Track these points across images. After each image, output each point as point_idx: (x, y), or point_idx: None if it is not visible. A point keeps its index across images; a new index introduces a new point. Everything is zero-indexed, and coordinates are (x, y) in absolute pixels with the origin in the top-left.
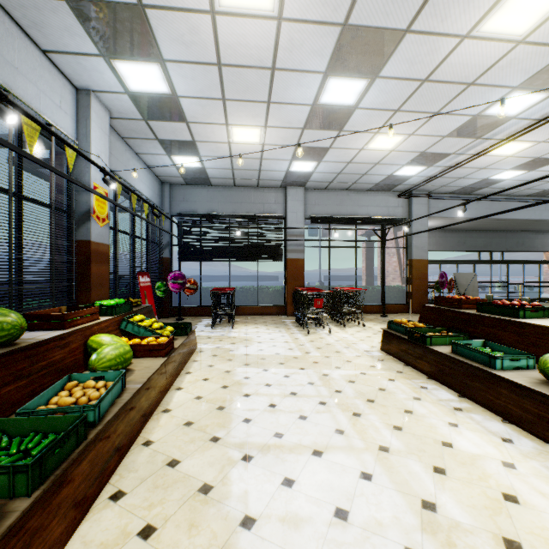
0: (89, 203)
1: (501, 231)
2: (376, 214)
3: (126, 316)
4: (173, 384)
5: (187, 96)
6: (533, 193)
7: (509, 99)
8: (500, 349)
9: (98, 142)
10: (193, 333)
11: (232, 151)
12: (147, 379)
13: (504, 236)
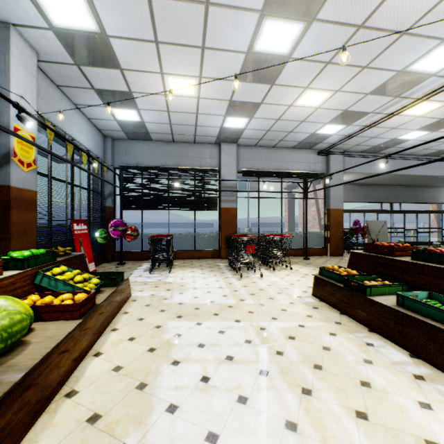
0: (8, 145)
1: (399, 185)
2: (299, 168)
3: (42, 269)
4: (92, 347)
5: (117, 36)
6: (429, 153)
7: (435, 53)
8: None
9: (21, 82)
10: (126, 281)
11: (168, 104)
12: (39, 360)
13: (402, 190)
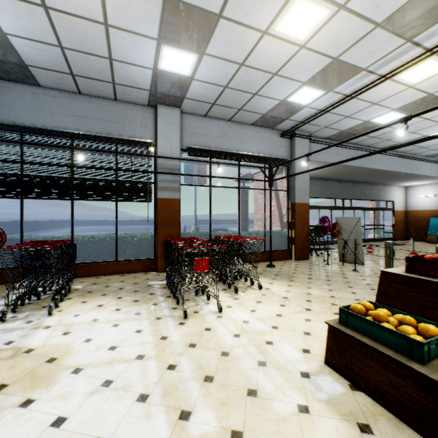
0: None
1: (350, 181)
2: (260, 151)
3: None
4: None
5: None
6: (387, 146)
7: None
8: None
9: None
10: None
11: None
12: None
13: (352, 186)
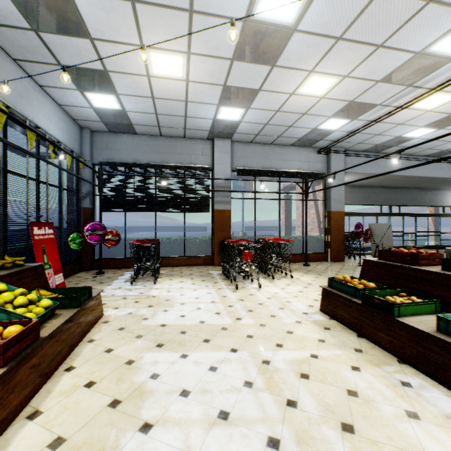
0: None
1: (398, 188)
2: (298, 168)
3: None
4: (30, 402)
5: None
6: (431, 153)
7: None
8: None
9: None
10: (96, 298)
11: (152, 88)
12: None
13: (401, 192)
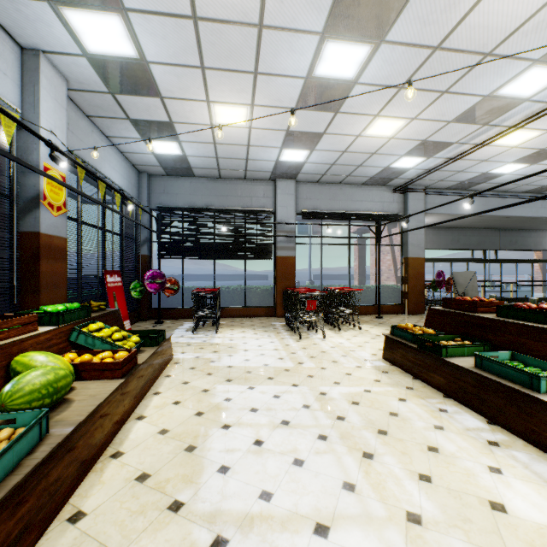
0: (38, 187)
1: (494, 229)
2: (370, 209)
3: (78, 325)
4: (134, 411)
5: (159, 62)
6: (530, 189)
7: (526, 75)
8: (535, 364)
9: (50, 115)
10: (168, 341)
11: (215, 135)
12: (86, 417)
13: (498, 234)
